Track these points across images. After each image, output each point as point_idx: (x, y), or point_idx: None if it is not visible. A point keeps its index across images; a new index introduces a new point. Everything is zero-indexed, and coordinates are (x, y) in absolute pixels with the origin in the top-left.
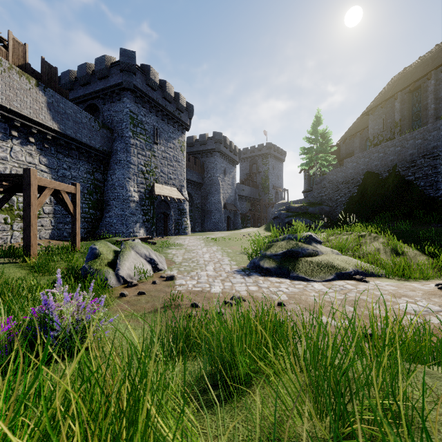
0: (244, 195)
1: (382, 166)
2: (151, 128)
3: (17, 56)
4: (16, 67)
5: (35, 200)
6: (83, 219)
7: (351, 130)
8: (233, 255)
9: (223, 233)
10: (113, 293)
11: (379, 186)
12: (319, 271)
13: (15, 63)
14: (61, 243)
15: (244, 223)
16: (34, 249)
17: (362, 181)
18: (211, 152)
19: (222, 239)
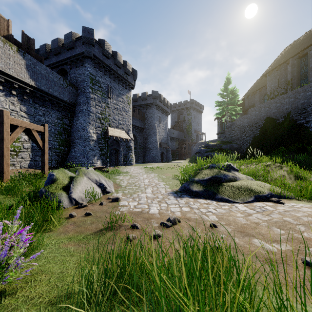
0: (174, 137)
1: (279, 113)
2: (106, 86)
3: (2, 29)
4: (0, 36)
5: (7, 136)
6: (55, 153)
7: (252, 88)
8: (166, 180)
9: (159, 164)
10: (64, 214)
11: (277, 128)
12: (240, 194)
13: (1, 34)
14: (36, 171)
15: (173, 157)
16: (6, 175)
17: (263, 125)
18: (150, 106)
19: (158, 168)
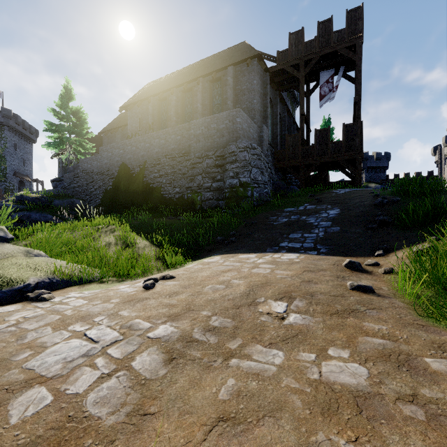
0: None
1: (135, 161)
2: None
3: None
4: None
5: None
6: None
7: (113, 123)
8: None
9: None
10: None
11: (132, 180)
12: None
13: None
14: None
15: None
16: None
17: (117, 173)
18: None
19: None
